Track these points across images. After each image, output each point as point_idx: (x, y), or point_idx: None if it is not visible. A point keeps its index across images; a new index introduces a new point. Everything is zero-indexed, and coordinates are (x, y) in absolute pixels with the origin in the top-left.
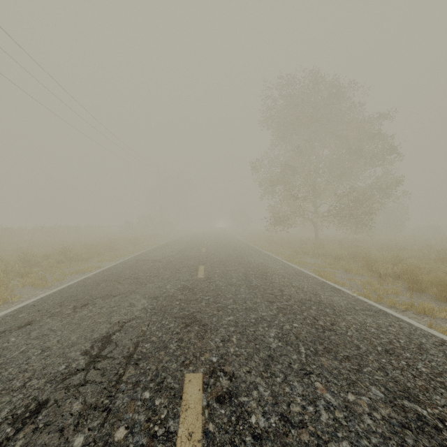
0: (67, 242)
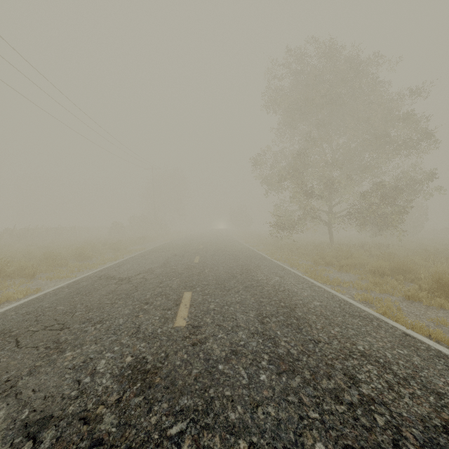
0: (36, 246)
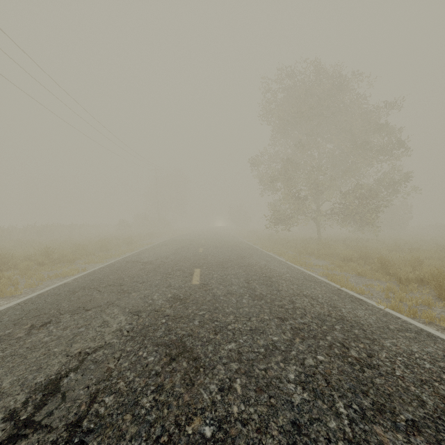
0: (58, 241)
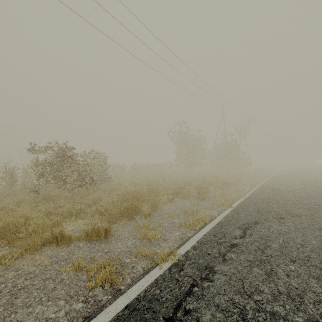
0: None
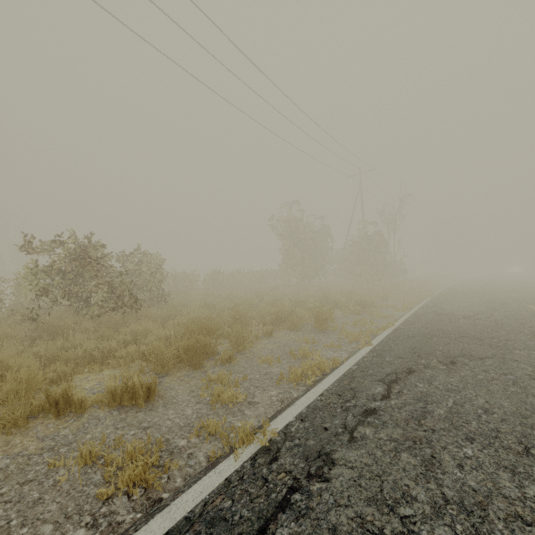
0: None
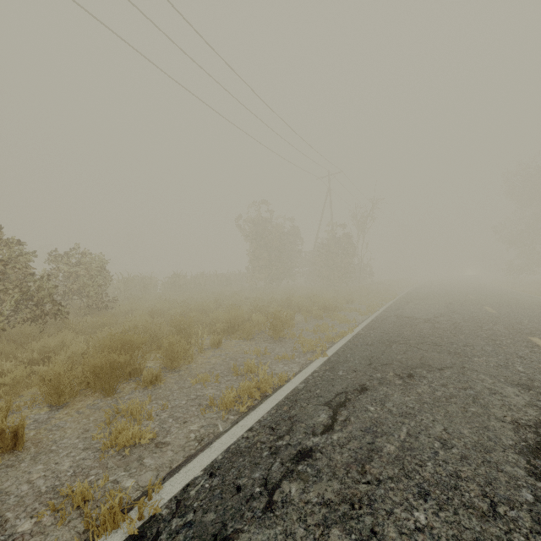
0: None
